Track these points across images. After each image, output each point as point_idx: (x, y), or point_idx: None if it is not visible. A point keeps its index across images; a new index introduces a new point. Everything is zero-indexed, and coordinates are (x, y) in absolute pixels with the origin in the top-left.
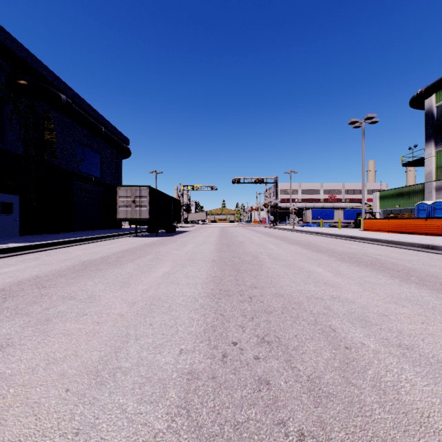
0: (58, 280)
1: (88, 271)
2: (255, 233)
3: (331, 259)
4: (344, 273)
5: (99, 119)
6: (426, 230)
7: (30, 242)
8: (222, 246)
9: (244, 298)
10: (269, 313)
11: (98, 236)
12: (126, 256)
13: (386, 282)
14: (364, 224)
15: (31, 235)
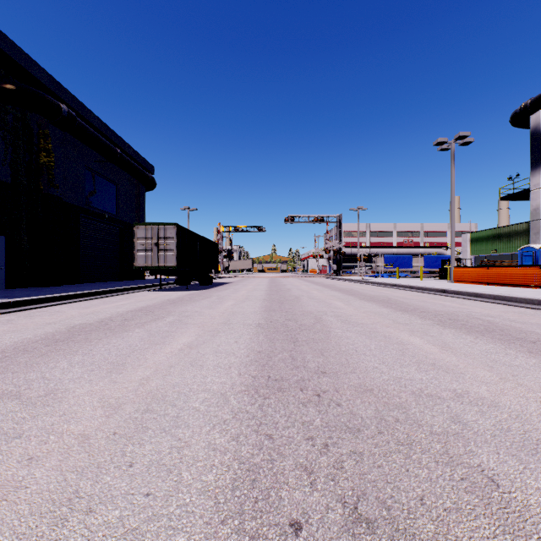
0: (16, 358)
1: (70, 343)
2: (313, 285)
3: (425, 322)
4: (454, 345)
5: (114, 139)
6: (540, 281)
7: (10, 298)
8: (271, 303)
9: (307, 396)
10: (356, 433)
11: (108, 289)
12: (136, 318)
13: (528, 363)
14: (454, 274)
15: (21, 289)
